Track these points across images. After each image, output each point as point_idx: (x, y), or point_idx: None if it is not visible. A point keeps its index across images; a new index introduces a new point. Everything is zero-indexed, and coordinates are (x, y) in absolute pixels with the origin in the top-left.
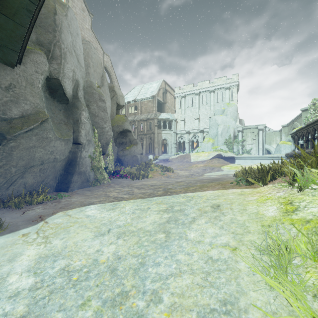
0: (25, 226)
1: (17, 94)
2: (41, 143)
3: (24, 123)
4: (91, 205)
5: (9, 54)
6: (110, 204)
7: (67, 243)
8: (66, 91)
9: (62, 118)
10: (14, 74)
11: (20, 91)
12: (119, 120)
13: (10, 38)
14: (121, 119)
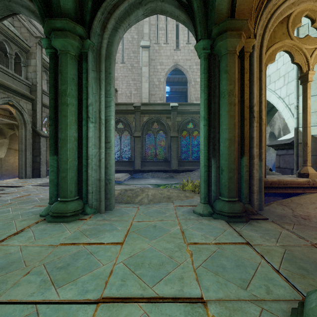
0: None
1: None
2: (268, 155)
3: None
4: None
5: None
6: None
7: None
8: (275, 134)
9: None
10: None
11: None
12: None
13: None
14: None
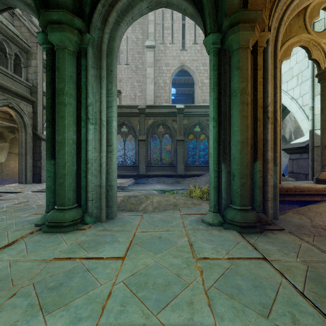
0: None
1: None
2: None
3: None
4: None
5: None
6: None
7: None
8: (286, 138)
9: None
10: None
11: None
12: None
13: None
14: None
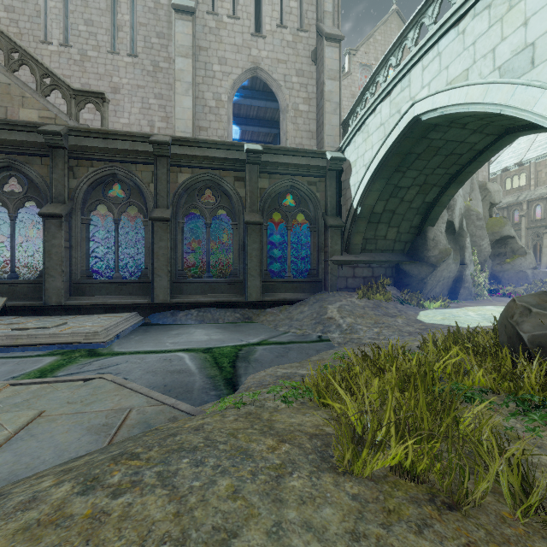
0: (456, 308)
1: (436, 241)
2: (446, 267)
3: (441, 257)
4: (487, 306)
5: (434, 221)
6: (501, 306)
7: (486, 313)
8: (455, 226)
9: (451, 246)
10: (434, 230)
11: (437, 239)
12: (494, 225)
13: (437, 214)
14: (497, 222)
